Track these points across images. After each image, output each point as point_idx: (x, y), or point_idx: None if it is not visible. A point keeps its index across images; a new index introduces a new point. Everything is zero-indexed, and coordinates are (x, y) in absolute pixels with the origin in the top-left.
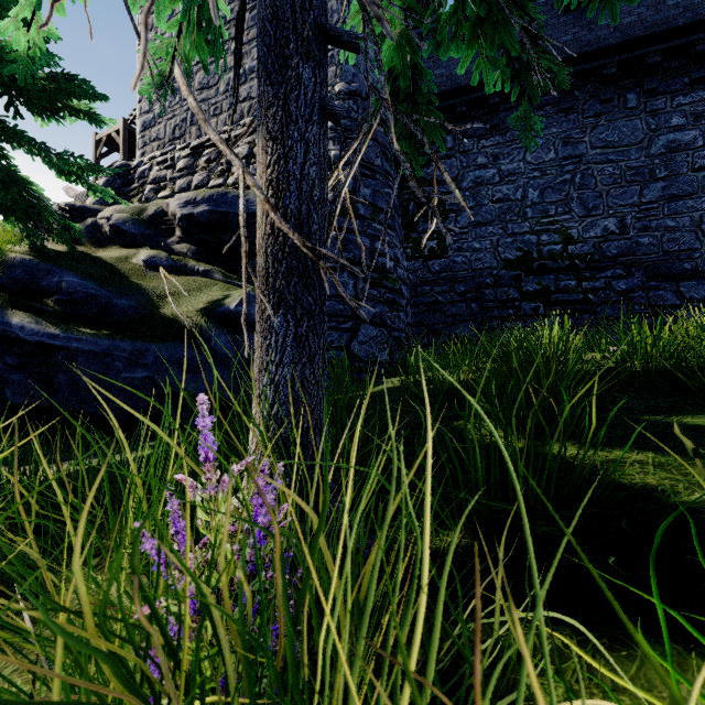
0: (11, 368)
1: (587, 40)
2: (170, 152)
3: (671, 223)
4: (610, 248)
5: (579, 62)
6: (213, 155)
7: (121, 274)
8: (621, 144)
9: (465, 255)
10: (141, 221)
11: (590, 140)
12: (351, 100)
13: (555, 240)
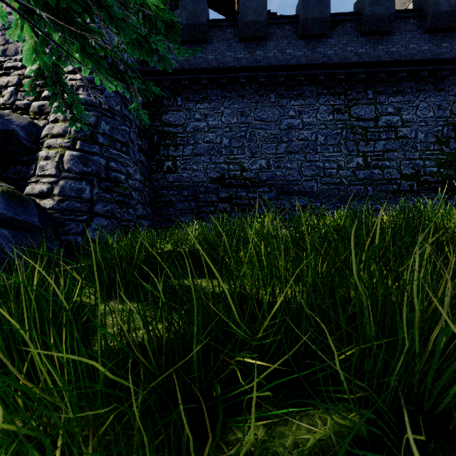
0: None
1: (251, 60)
2: None
3: (289, 165)
4: (263, 176)
5: (247, 71)
6: None
7: None
8: (268, 120)
9: (188, 172)
10: None
11: (254, 115)
12: None
13: (237, 169)
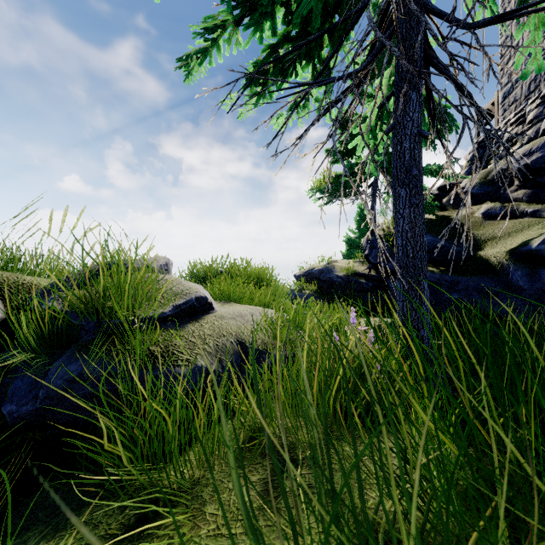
0: None
1: None
2: (521, 110)
3: None
4: None
5: None
6: None
7: (462, 228)
8: None
9: None
10: (486, 182)
11: None
12: None
13: None
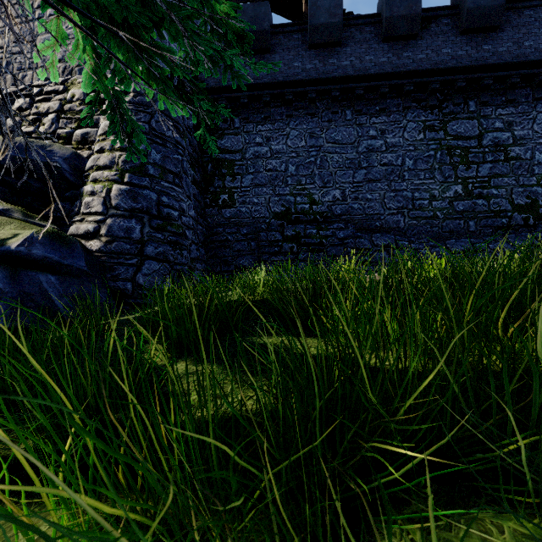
0: None
1: (322, 70)
2: None
3: (369, 196)
4: (337, 209)
5: (318, 84)
6: (25, 105)
7: None
8: (343, 142)
9: (248, 206)
10: None
11: (326, 137)
12: None
13: (305, 201)
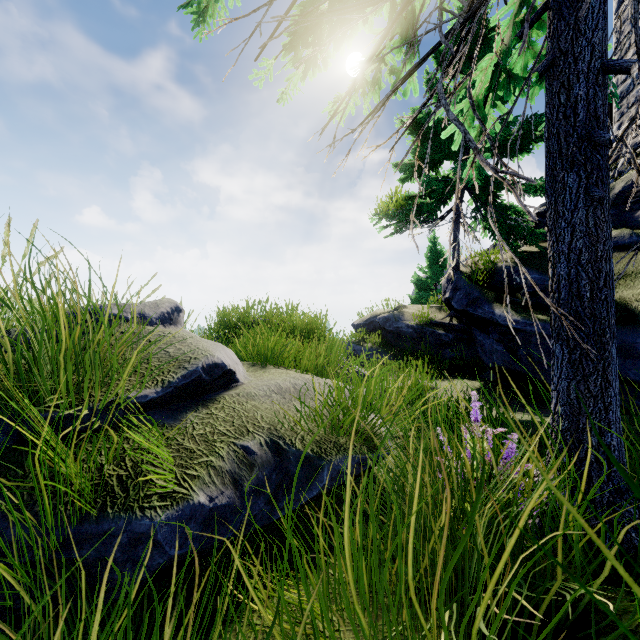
0: (496, 341)
1: None
2: None
3: None
4: None
5: None
6: None
7: None
8: None
9: None
10: None
11: None
12: None
13: None
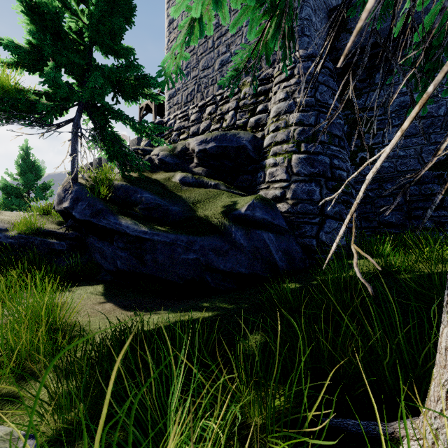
0: (120, 248)
1: None
2: (186, 111)
3: None
4: None
5: None
6: (212, 110)
7: (169, 189)
8: None
9: (391, 161)
10: (174, 155)
11: None
12: (310, 61)
13: None
